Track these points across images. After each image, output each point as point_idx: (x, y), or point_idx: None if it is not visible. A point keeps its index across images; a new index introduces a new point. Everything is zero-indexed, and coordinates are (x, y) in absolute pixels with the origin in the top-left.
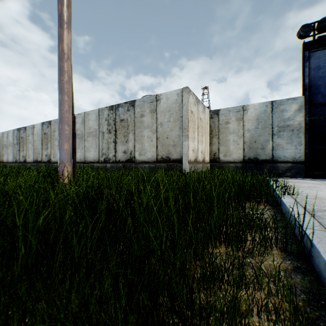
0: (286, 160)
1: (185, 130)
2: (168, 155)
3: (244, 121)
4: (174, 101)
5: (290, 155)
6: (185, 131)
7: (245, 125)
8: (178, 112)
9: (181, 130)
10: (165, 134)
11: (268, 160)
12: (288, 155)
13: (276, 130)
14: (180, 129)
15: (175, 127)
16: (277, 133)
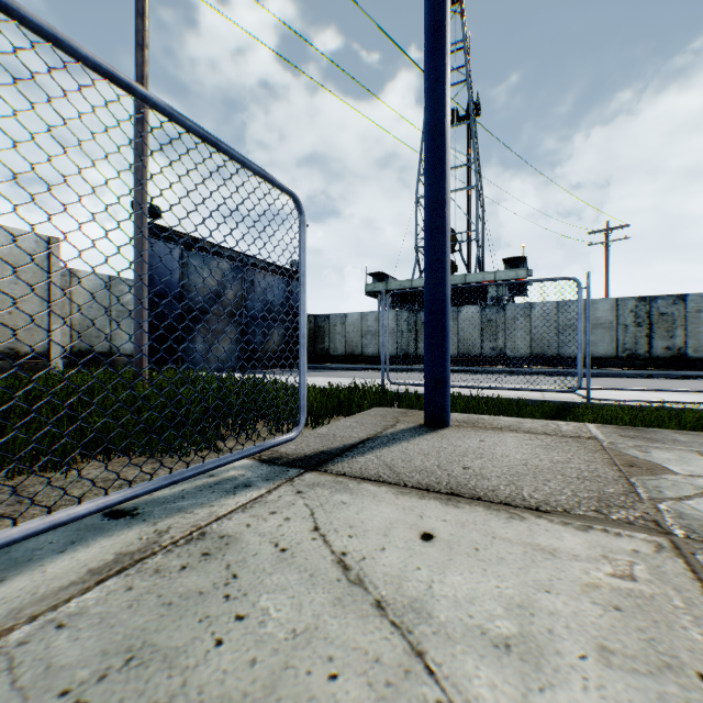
0: (126, 353)
1: (57, 306)
2: (16, 345)
3: (73, 293)
4: (31, 251)
5: (131, 347)
6: (58, 309)
7: (75, 299)
8: (40, 274)
9: (46, 304)
10: (8, 306)
11: (107, 353)
12: (128, 347)
13: (117, 314)
14: (44, 302)
15: (34, 298)
16: (118, 318)
